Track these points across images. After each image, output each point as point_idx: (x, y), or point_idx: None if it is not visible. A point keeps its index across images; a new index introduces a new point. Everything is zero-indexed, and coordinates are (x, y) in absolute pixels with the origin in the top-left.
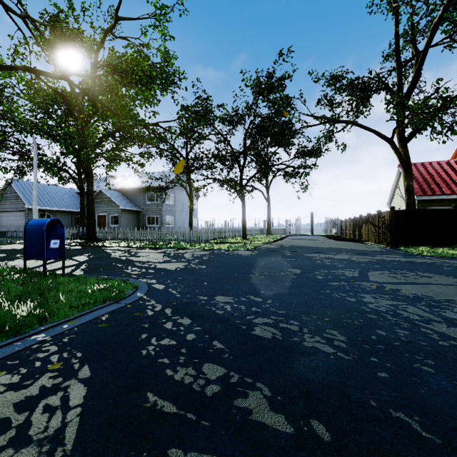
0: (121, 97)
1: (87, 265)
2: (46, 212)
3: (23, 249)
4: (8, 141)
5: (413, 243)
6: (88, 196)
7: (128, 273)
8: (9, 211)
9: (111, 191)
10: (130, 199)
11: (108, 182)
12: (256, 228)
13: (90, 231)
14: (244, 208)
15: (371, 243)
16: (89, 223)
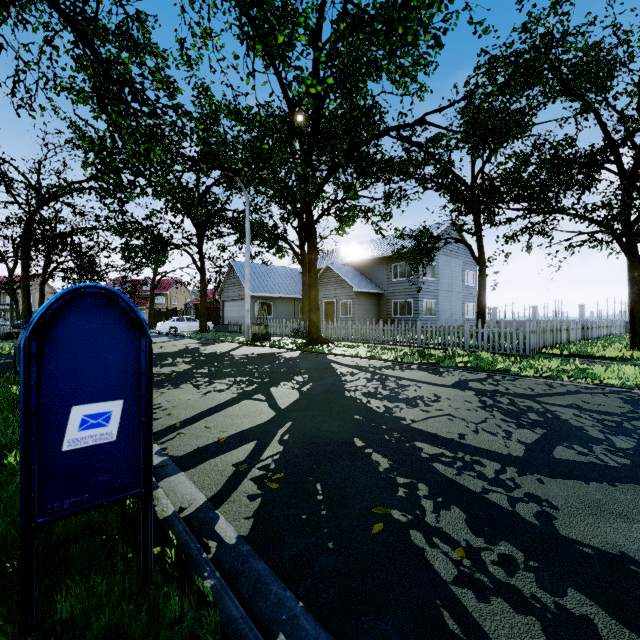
0: (359, 78)
1: (286, 437)
2: (266, 300)
3: (222, 354)
4: (225, 209)
5: None
6: (310, 269)
7: (463, 638)
8: (232, 300)
9: (341, 267)
10: (367, 276)
11: (337, 255)
12: (618, 321)
13: (312, 327)
14: (636, 273)
15: None
16: (311, 314)
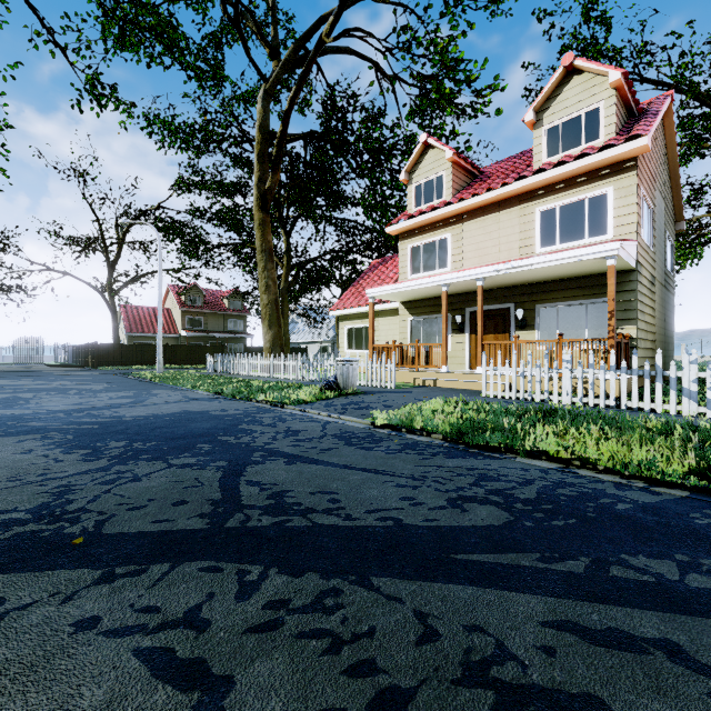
0: None
1: None
2: None
3: None
4: None
5: (110, 365)
6: None
7: None
8: None
9: None
10: None
11: None
12: None
13: None
14: None
15: (89, 367)
16: None
